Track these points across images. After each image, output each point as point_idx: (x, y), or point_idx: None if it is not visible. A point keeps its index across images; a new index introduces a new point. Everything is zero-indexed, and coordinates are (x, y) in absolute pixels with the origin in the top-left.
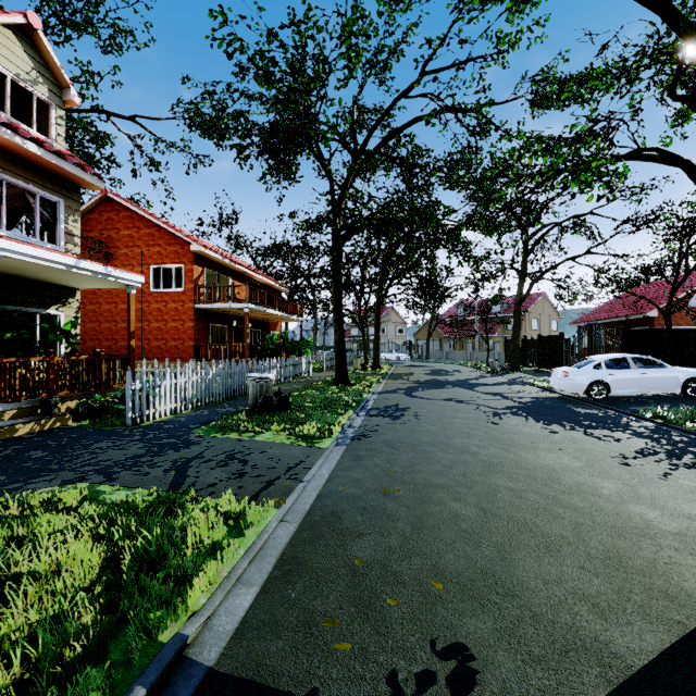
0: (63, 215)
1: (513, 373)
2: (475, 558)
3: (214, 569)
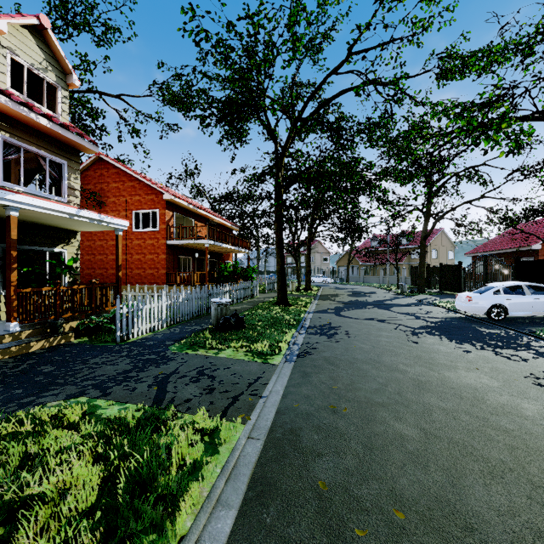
0: (67, 174)
1: (420, 295)
2: (427, 483)
3: (197, 490)
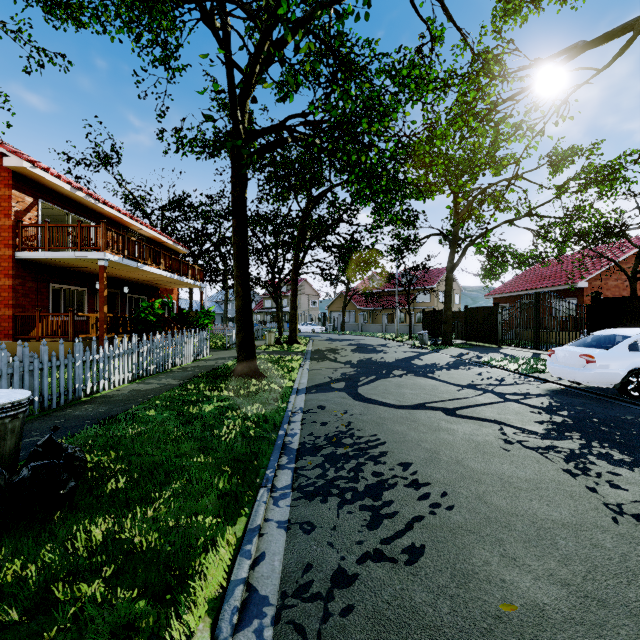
0: None
1: (448, 348)
2: None
3: None
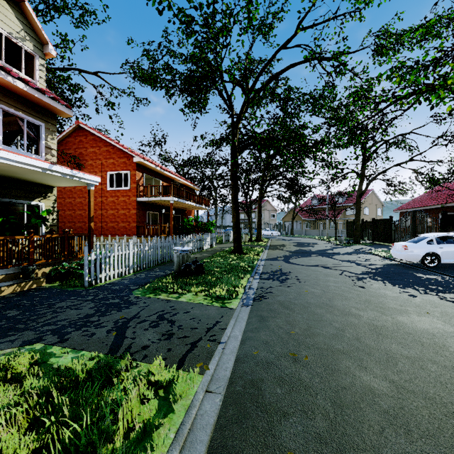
0: (44, 135)
1: (356, 245)
2: None
3: None
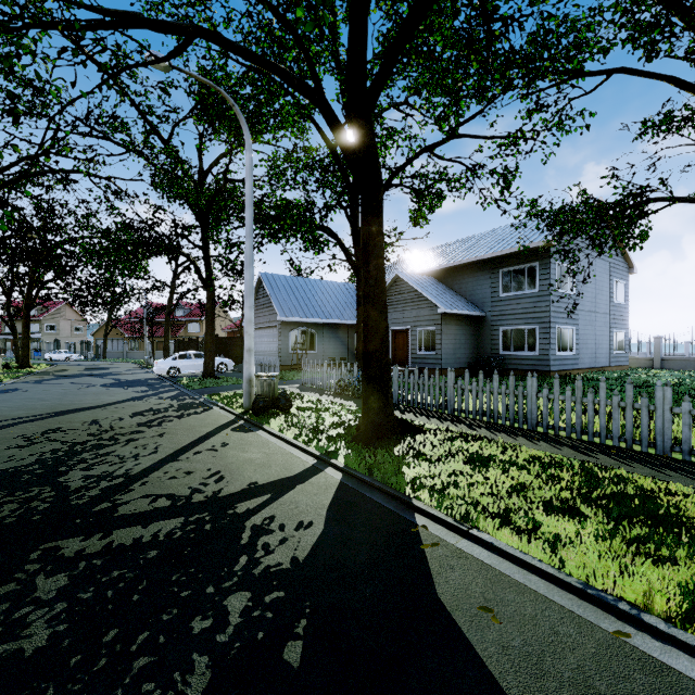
0: None
1: None
2: None
3: None
